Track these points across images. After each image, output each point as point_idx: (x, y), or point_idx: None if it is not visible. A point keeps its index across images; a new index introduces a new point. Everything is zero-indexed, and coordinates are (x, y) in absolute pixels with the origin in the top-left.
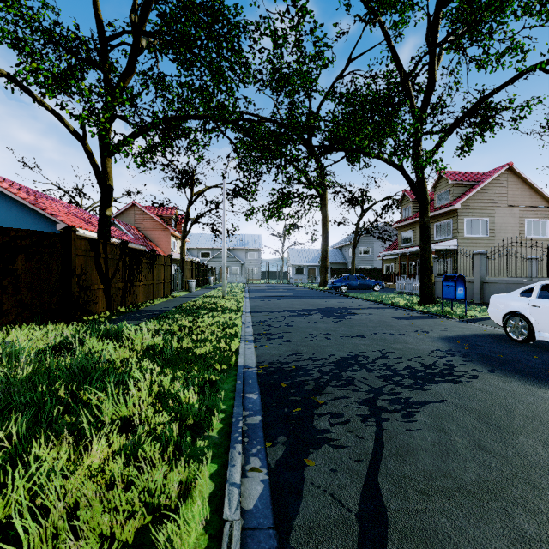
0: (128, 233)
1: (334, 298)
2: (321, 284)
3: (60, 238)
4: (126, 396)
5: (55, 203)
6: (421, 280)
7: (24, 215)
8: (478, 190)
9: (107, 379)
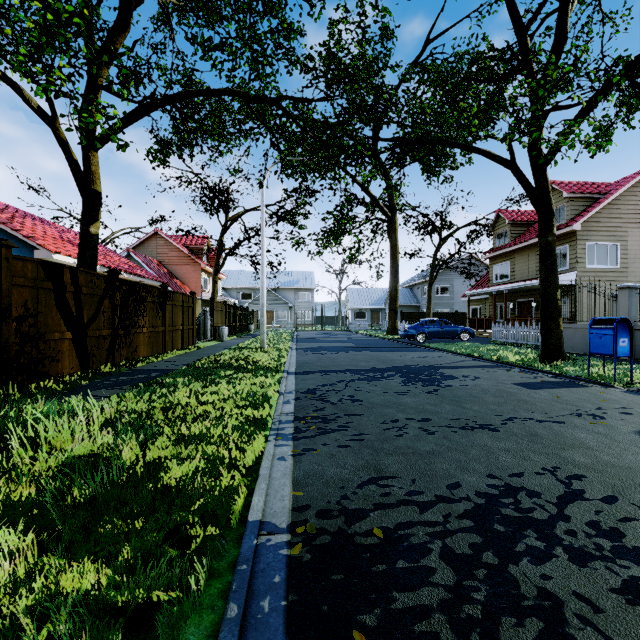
0: (146, 268)
1: (412, 350)
2: (389, 331)
3: None
4: None
5: (44, 226)
6: (543, 327)
7: None
8: (604, 206)
9: None
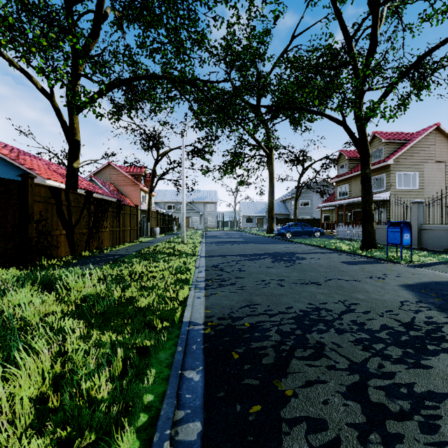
0: (103, 188)
1: (281, 243)
2: (268, 231)
3: (17, 184)
4: None
5: (37, 160)
6: (363, 227)
7: (6, 170)
8: (408, 148)
9: None
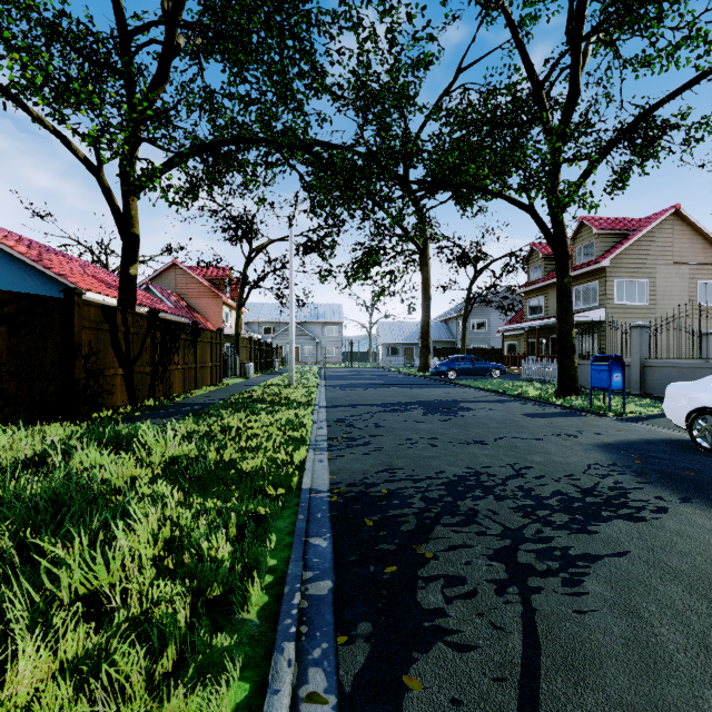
0: (166, 301)
1: (440, 387)
2: (421, 368)
3: (58, 303)
4: (108, 552)
5: (67, 261)
6: (559, 363)
7: (23, 276)
8: (633, 242)
9: (88, 518)
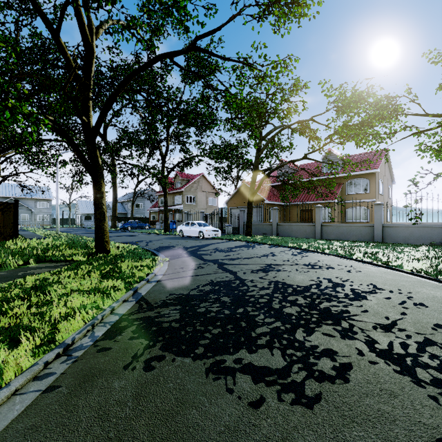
0: None
1: (126, 232)
2: (112, 227)
3: (13, 204)
4: None
5: None
6: (164, 223)
7: None
8: (191, 183)
9: None
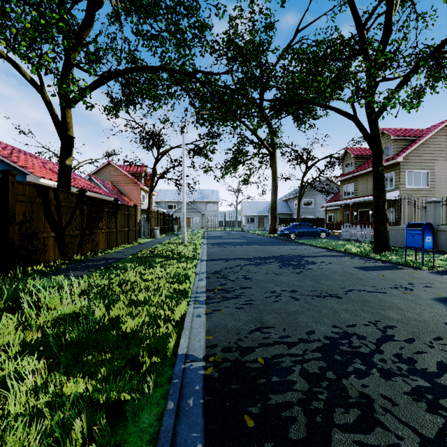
0: (102, 187)
1: (286, 244)
2: (271, 231)
3: None
4: None
5: (32, 159)
6: (375, 228)
7: None
8: (419, 145)
9: None
